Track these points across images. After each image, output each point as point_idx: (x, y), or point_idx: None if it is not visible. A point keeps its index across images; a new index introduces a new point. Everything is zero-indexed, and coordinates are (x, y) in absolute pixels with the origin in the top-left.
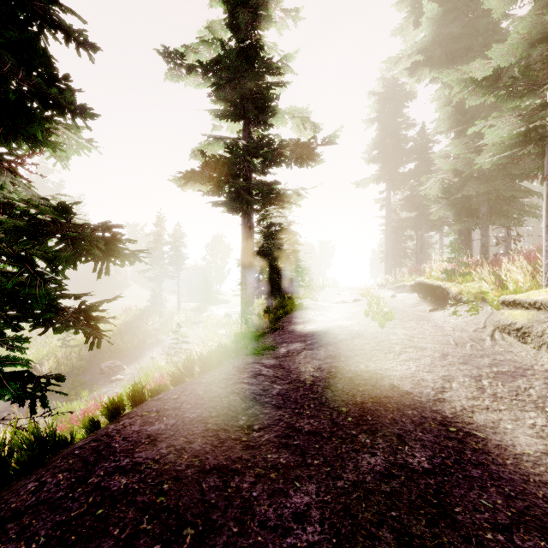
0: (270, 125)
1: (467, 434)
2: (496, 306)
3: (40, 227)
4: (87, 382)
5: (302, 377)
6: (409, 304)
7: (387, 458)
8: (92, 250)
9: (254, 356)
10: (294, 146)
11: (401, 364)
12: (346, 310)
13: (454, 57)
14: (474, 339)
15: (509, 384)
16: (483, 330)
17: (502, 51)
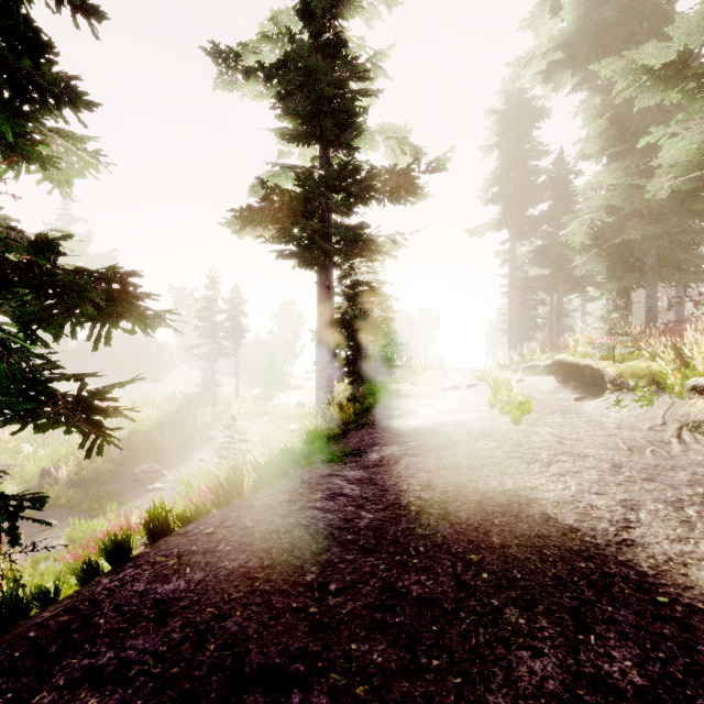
0: (355, 149)
1: (689, 609)
2: (678, 393)
3: None
4: (116, 492)
5: (404, 499)
6: (544, 391)
7: (563, 661)
8: (82, 305)
9: (333, 465)
10: (389, 175)
11: (553, 480)
12: (460, 398)
13: (606, 54)
14: (654, 441)
15: None
16: (663, 429)
17: (689, 27)
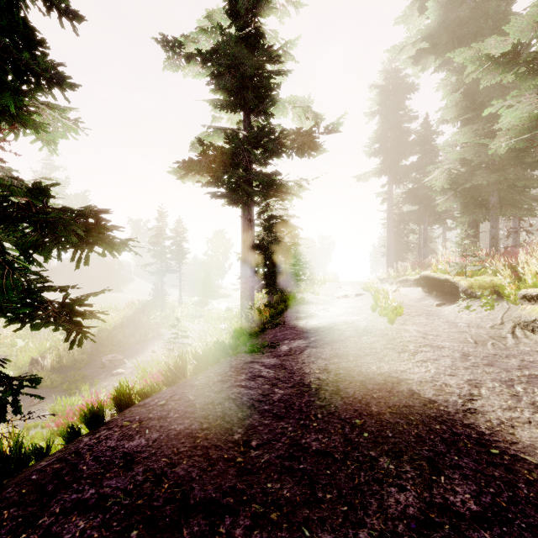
0: (270, 115)
1: (514, 458)
2: (513, 300)
3: (4, 207)
4: (88, 375)
5: (307, 379)
6: (414, 298)
7: (420, 494)
8: (67, 235)
9: (253, 354)
10: (296, 135)
11: (418, 365)
12: (349, 304)
13: (460, 44)
14: (494, 337)
15: None
16: (501, 327)
17: (521, 26)
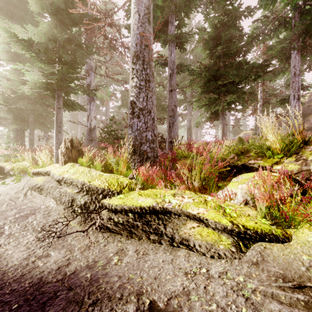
0: None
1: None
2: (32, 175)
3: None
4: None
5: None
6: None
7: None
8: None
9: None
10: None
11: None
12: None
13: (13, 16)
14: (13, 198)
15: (23, 222)
16: (21, 191)
17: (34, 32)
